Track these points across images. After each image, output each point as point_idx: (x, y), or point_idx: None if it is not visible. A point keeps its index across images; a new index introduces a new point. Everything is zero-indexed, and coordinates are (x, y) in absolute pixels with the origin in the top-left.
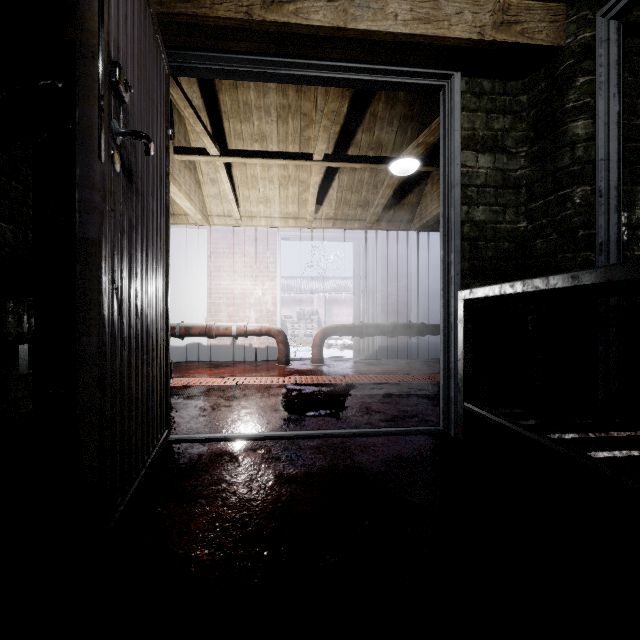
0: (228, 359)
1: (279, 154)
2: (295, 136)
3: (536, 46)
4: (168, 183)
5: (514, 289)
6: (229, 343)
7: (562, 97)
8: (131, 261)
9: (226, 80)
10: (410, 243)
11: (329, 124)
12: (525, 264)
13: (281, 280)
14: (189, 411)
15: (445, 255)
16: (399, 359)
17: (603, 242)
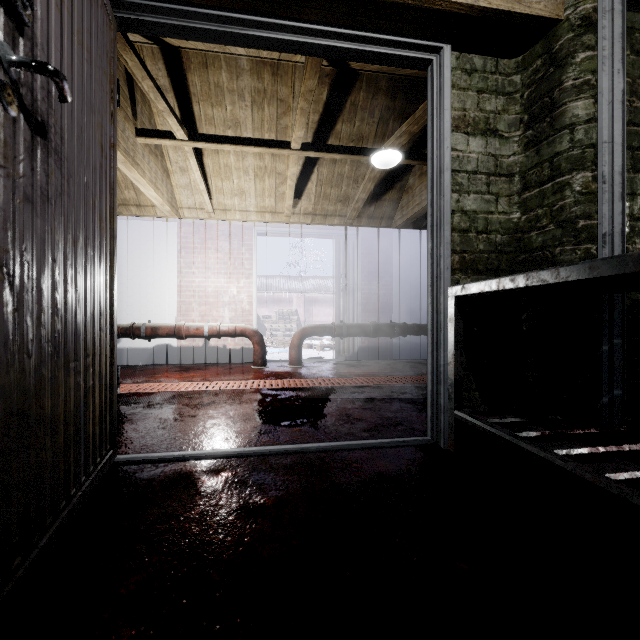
0: (200, 361)
1: (253, 141)
2: (271, 124)
3: (533, 17)
4: (113, 156)
5: (515, 283)
6: (201, 344)
7: (560, 75)
8: (43, 241)
9: (195, 58)
10: (391, 241)
11: (307, 106)
12: (518, 258)
13: (260, 279)
14: (147, 423)
15: (434, 247)
16: (380, 360)
17: (607, 233)
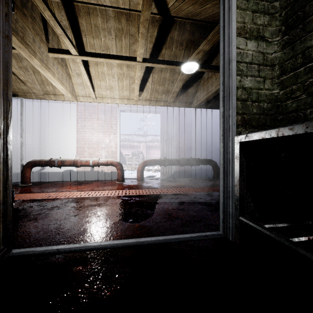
0: (89, 179)
1: (115, 56)
2: (126, 49)
3: None
4: (7, 43)
5: (294, 131)
6: (89, 170)
7: None
8: None
9: (82, 9)
10: (191, 115)
11: (145, 31)
12: (278, 118)
13: (124, 136)
14: (45, 221)
15: (225, 111)
16: (185, 178)
17: None
